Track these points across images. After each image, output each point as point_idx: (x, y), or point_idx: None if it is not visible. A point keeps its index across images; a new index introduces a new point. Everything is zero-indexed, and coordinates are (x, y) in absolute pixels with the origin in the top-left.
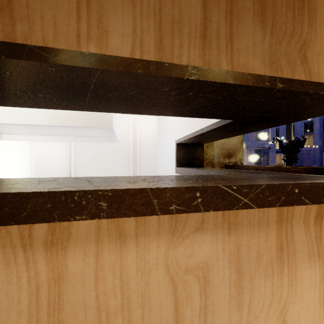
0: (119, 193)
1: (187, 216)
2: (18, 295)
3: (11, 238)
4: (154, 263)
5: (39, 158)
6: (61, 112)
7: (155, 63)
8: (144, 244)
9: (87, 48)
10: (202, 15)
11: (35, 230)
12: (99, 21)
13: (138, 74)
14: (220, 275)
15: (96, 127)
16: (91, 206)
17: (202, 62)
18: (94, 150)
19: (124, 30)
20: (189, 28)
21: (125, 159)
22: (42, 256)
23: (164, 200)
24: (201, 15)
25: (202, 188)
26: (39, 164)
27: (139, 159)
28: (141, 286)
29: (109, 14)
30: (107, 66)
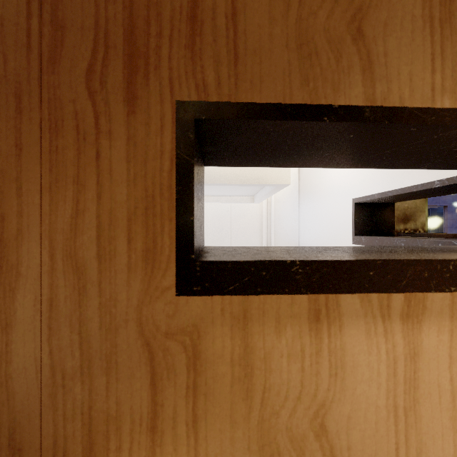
0: None
1: None
2: (377, 367)
3: (372, 307)
4: None
5: None
6: (230, 168)
7: None
8: None
9: (441, 102)
10: None
11: (392, 300)
12: (453, 70)
13: None
14: None
15: (270, 184)
16: None
17: None
18: (216, 213)
19: None
20: None
21: (255, 225)
22: (399, 328)
23: None
24: None
25: None
26: None
27: (274, 225)
28: None
29: None
30: None
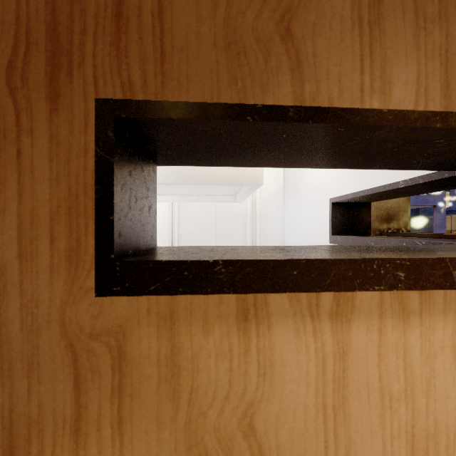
0: (417, 263)
1: None
2: (306, 366)
3: (301, 307)
4: (440, 346)
5: None
6: (202, 167)
7: (454, 114)
8: (428, 323)
9: (370, 103)
10: None
11: (321, 300)
12: (382, 71)
13: (435, 128)
14: None
15: (243, 184)
16: (389, 276)
17: None
18: (201, 213)
19: (408, 78)
20: None
21: (240, 224)
22: (328, 327)
23: None
24: None
25: None
26: None
27: (259, 224)
28: (425, 371)
29: (392, 63)
30: (404, 122)
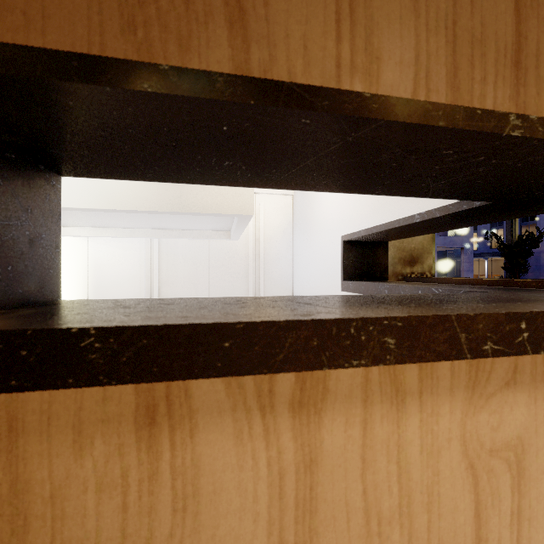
0: (412, 323)
1: (493, 361)
2: (254, 488)
3: (245, 396)
4: (446, 438)
5: (100, 265)
6: (171, 190)
7: (463, 110)
8: (430, 407)
9: (351, 86)
10: (514, 30)
11: (277, 383)
12: (367, 41)
13: (437, 127)
14: (540, 460)
15: (227, 214)
16: (373, 344)
17: (514, 107)
18: (190, 253)
19: (403, 56)
20: (495, 51)
21: (240, 268)
22: (288, 425)
23: (475, 334)
24: (512, 30)
25: (529, 315)
26: (101, 276)
27: (263, 268)
28: (427, 476)
29: (381, 31)
30: (395, 115)
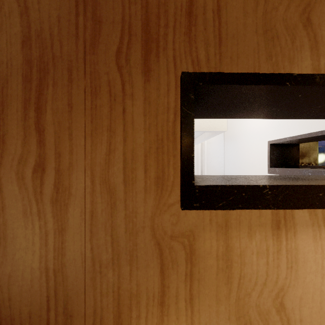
0: None
1: None
2: (321, 262)
3: (317, 219)
4: None
5: None
6: None
7: None
8: None
9: None
10: None
11: None
12: None
13: None
14: None
15: (212, 131)
16: None
17: None
18: None
19: None
20: None
21: None
22: None
23: None
24: None
25: None
26: None
27: (206, 160)
28: None
29: None
30: None
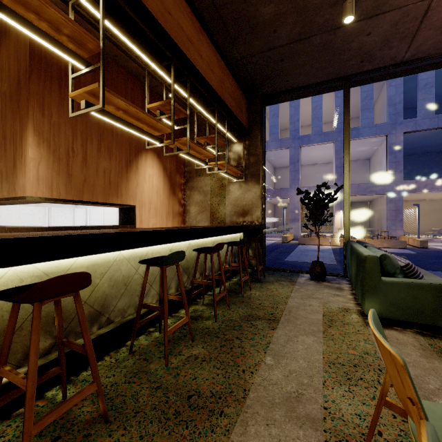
0: None
1: None
2: None
3: None
4: None
5: (107, 218)
6: None
7: None
8: None
9: None
10: None
11: None
12: None
13: None
14: None
15: None
16: None
17: None
18: None
19: None
20: None
21: None
22: None
23: None
24: None
25: None
26: (107, 223)
27: None
28: None
29: None
30: None
